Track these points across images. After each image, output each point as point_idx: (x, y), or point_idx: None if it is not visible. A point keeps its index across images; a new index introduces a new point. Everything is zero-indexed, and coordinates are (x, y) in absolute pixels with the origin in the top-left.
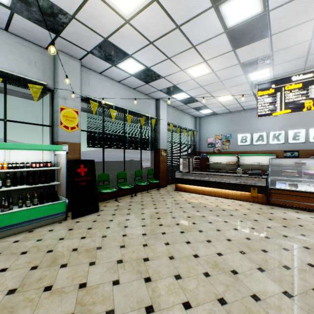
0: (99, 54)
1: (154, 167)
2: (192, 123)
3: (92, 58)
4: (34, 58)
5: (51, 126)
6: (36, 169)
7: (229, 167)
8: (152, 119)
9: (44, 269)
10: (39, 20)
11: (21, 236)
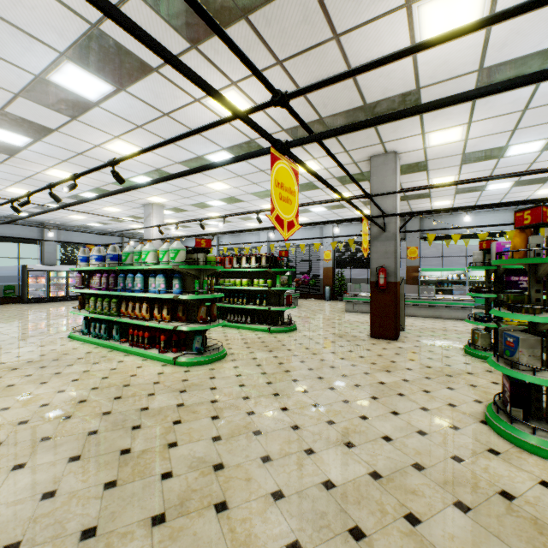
0: None
1: None
2: None
3: None
4: (506, 217)
5: None
6: None
7: None
8: None
9: None
10: None
11: None
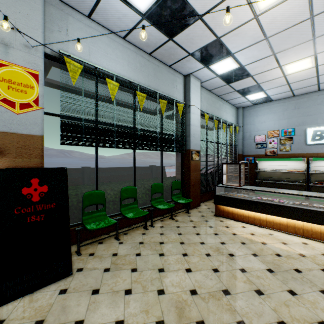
0: None
1: (181, 177)
2: (233, 116)
3: None
4: None
5: None
6: None
7: (292, 177)
8: (178, 104)
9: None
10: None
11: None
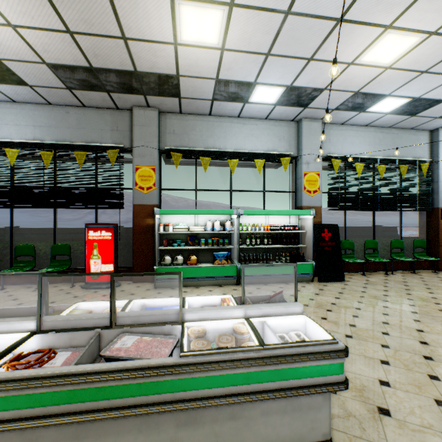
0: (345, 107)
1: (425, 237)
2: None
3: (335, 113)
4: (282, 133)
5: (294, 192)
6: (287, 231)
7: None
8: (422, 164)
9: (314, 308)
10: (293, 103)
11: (282, 285)
